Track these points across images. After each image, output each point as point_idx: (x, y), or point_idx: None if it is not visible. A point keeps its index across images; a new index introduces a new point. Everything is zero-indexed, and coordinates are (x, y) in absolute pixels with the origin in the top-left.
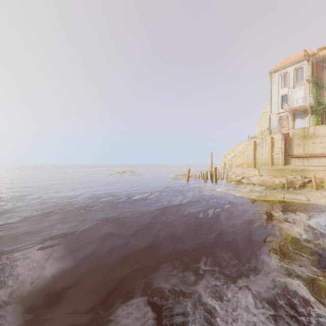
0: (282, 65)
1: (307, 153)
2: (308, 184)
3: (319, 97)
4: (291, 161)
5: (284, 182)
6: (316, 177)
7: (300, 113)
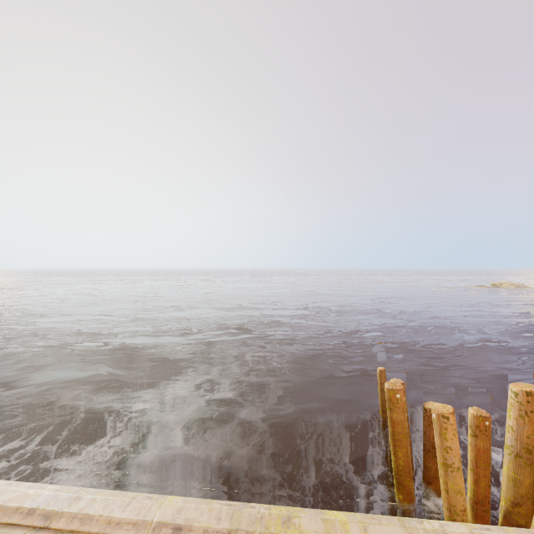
0: None
1: None
2: None
3: None
4: None
5: None
6: None
7: None
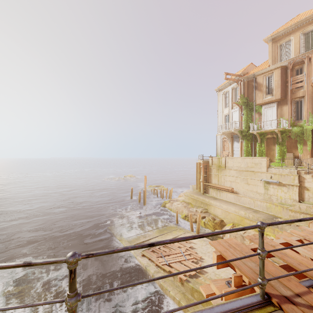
0: (222, 84)
1: (220, 184)
2: (202, 220)
3: (250, 120)
4: (209, 191)
5: (185, 214)
6: (213, 213)
7: (236, 136)
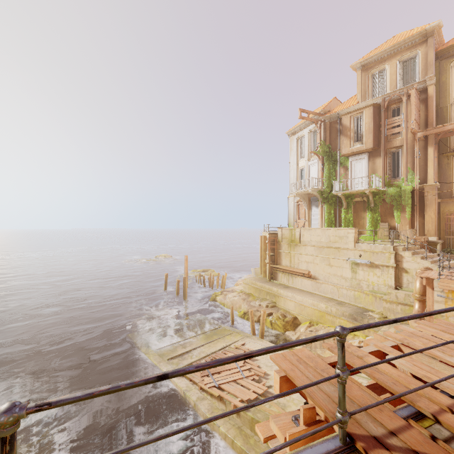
0: (296, 126)
1: (293, 266)
2: (268, 318)
3: (333, 177)
4: (278, 276)
5: (244, 310)
6: (284, 308)
7: (315, 199)
